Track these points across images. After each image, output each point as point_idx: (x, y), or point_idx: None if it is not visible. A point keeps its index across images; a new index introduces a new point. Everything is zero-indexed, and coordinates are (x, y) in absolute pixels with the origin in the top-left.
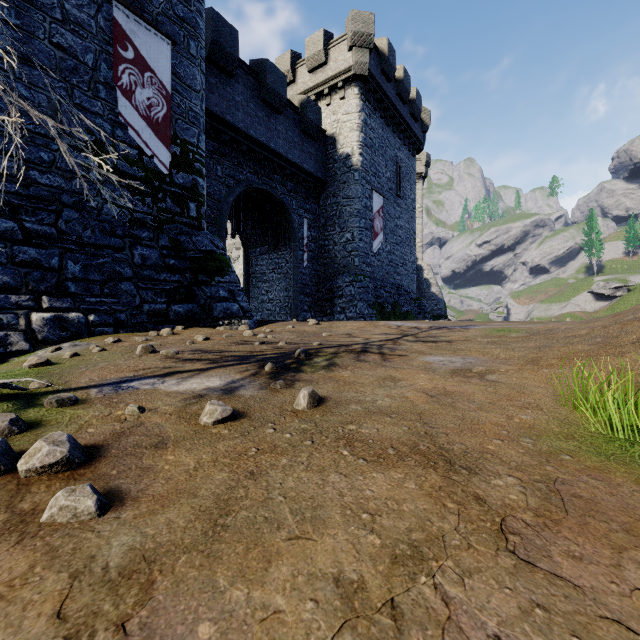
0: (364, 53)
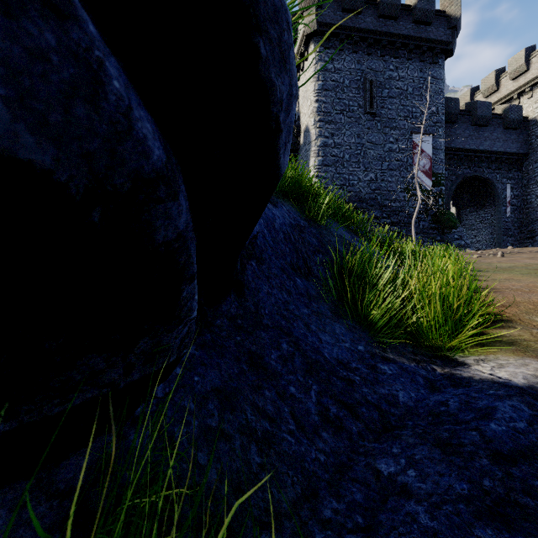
0: None
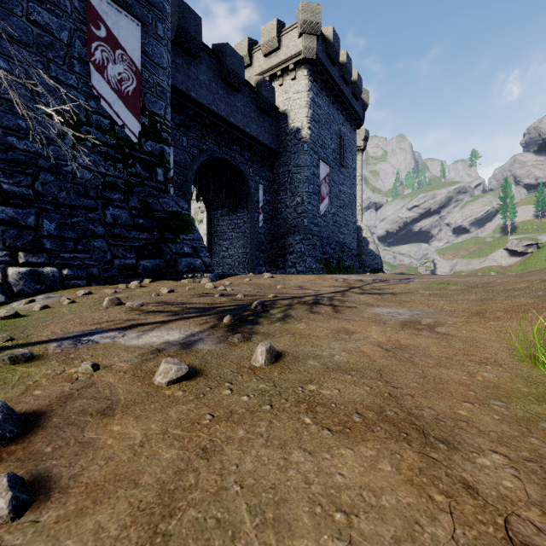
0: (312, 39)
